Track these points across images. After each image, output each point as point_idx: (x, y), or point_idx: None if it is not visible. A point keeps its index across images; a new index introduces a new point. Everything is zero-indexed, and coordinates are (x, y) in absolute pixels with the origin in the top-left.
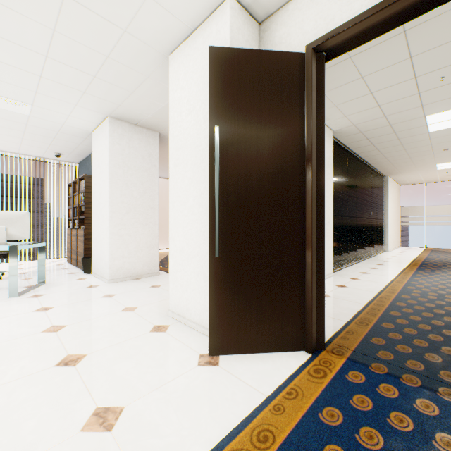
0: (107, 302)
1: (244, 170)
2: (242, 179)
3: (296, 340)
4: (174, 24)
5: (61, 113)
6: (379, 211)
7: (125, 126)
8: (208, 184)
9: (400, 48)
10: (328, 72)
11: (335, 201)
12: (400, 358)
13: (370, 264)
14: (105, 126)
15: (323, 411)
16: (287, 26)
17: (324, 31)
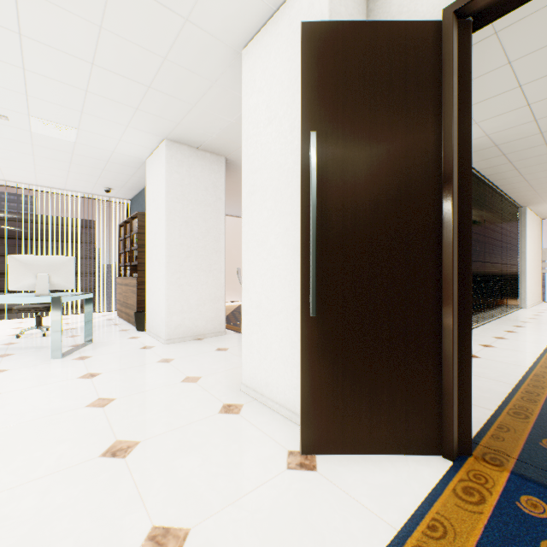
0: (164, 369)
1: (350, 193)
2: (347, 206)
3: (427, 438)
4: (250, 3)
5: (111, 137)
6: (513, 254)
7: (184, 150)
8: (301, 214)
9: None
10: None
11: None
12: None
13: (504, 326)
14: (161, 151)
15: None
16: None
17: None
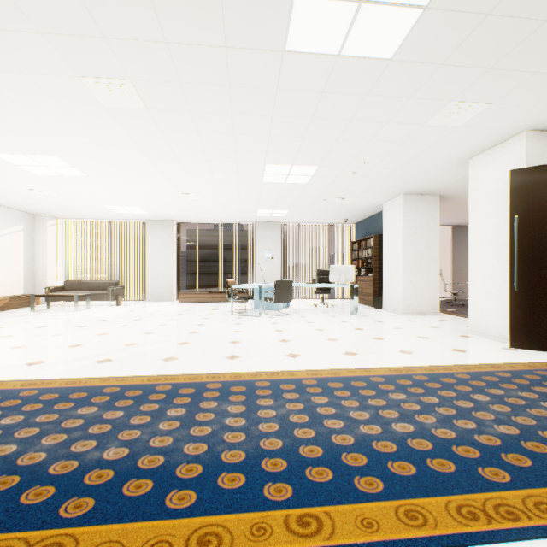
0: (414, 323)
1: (537, 239)
2: (535, 245)
3: None
4: (477, 149)
5: (369, 198)
6: None
7: (413, 198)
8: (509, 249)
9: None
10: None
11: None
12: None
13: None
14: (397, 201)
15: None
16: None
17: None
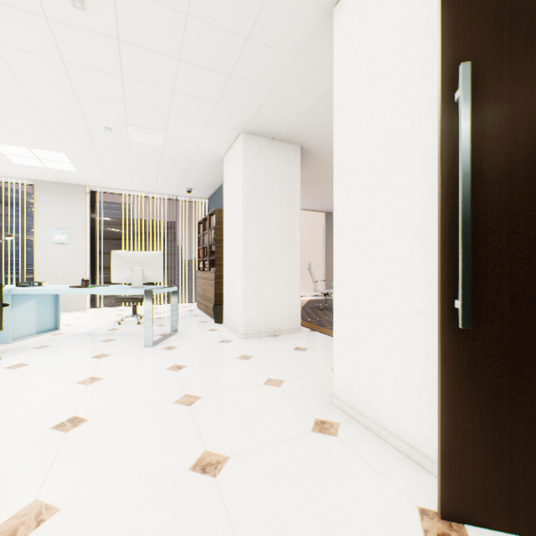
0: (244, 367)
1: (524, 147)
2: (519, 167)
3: None
4: None
5: (193, 137)
6: None
7: (260, 142)
8: (440, 184)
9: None
10: None
11: None
12: None
13: None
14: (238, 145)
15: None
16: None
17: None
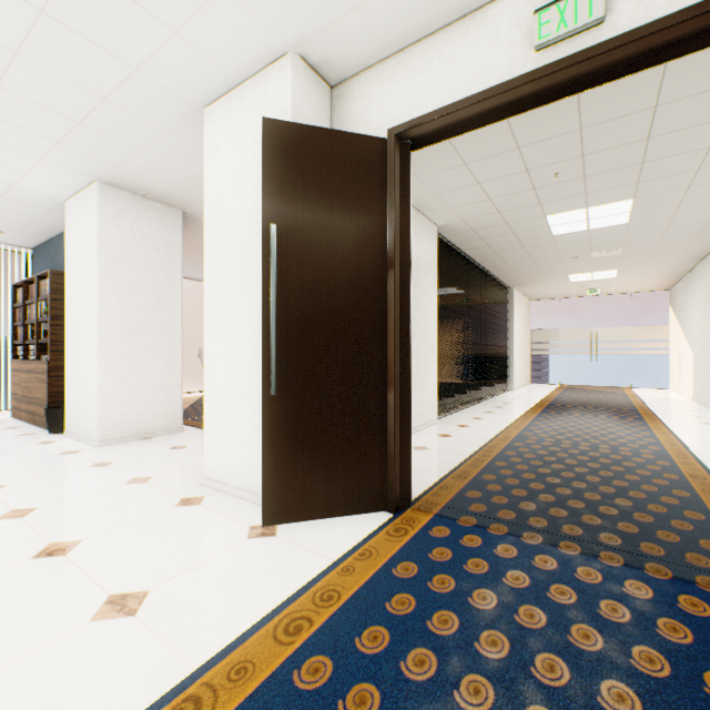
0: (100, 473)
1: (310, 282)
2: (307, 294)
3: (376, 498)
4: (212, 71)
5: (11, 168)
6: (502, 336)
7: (125, 197)
8: (263, 299)
9: (505, 137)
10: (424, 154)
11: (442, 322)
12: (493, 509)
13: (487, 407)
14: (91, 195)
15: (398, 567)
16: (367, 99)
17: (408, 116)
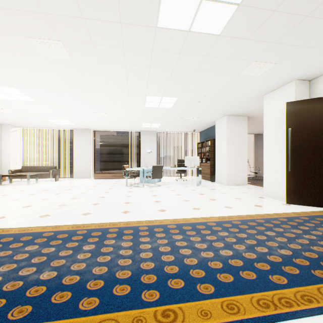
0: (233, 190)
1: (301, 142)
2: (300, 145)
3: None
4: (268, 90)
5: (207, 117)
6: None
7: (232, 117)
8: (285, 147)
9: None
10: None
11: None
12: None
13: None
14: (224, 119)
15: None
16: None
17: None
